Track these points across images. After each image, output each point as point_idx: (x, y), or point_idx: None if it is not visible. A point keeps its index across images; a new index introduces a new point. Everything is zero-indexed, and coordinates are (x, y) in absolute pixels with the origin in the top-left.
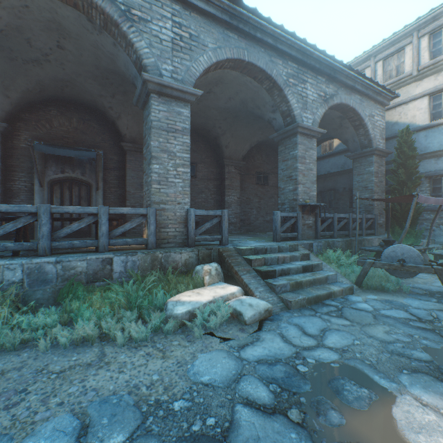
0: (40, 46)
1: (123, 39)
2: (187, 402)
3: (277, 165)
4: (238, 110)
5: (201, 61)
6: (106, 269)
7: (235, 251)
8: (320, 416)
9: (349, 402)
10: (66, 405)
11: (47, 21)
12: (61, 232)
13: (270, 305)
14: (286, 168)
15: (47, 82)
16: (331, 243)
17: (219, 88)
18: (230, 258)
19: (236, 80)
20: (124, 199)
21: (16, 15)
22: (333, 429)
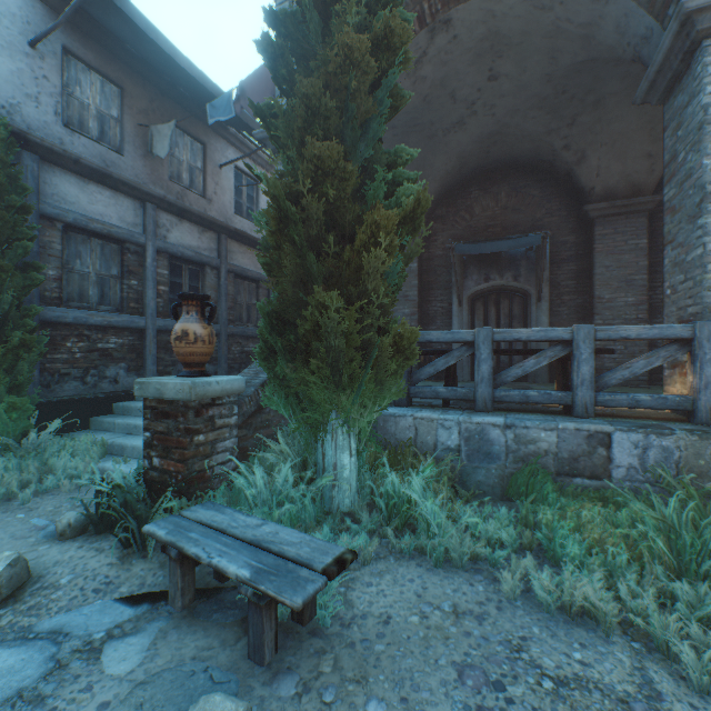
0: (465, 94)
1: None
2: None
3: None
4: None
5: None
6: (596, 455)
7: None
8: None
9: None
10: None
11: (477, 43)
12: (506, 375)
13: None
14: None
15: (468, 149)
16: None
17: None
18: None
19: None
20: (586, 314)
21: (441, 62)
22: None
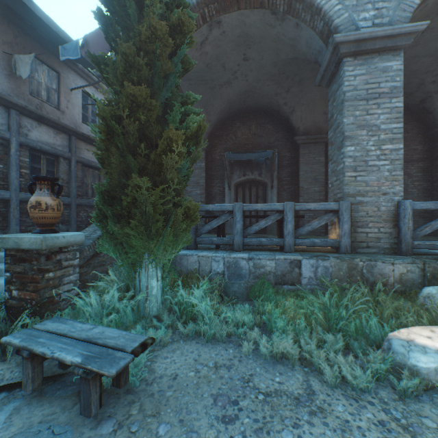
0: (231, 66)
1: (308, 11)
2: None
3: None
4: None
5: None
6: (294, 272)
7: None
8: None
9: None
10: None
11: (237, 38)
12: (250, 229)
13: None
14: None
15: (234, 98)
16: None
17: None
18: None
19: None
20: (296, 196)
21: (216, 45)
22: None
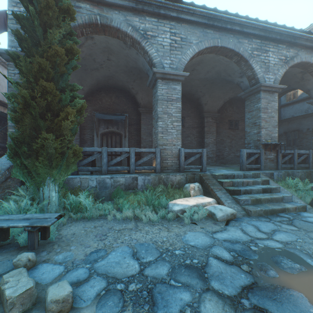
0: (99, 61)
1: (142, 50)
2: (182, 251)
3: (244, 115)
4: (214, 78)
5: (188, 53)
6: (134, 183)
7: (211, 176)
8: (261, 271)
9: (284, 268)
10: (125, 243)
11: (103, 48)
12: (112, 162)
13: (235, 211)
14: (251, 117)
15: (101, 78)
16: (290, 173)
17: (200, 66)
18: (207, 180)
19: (212, 59)
20: (139, 143)
21: (90, 48)
22: (269, 278)
